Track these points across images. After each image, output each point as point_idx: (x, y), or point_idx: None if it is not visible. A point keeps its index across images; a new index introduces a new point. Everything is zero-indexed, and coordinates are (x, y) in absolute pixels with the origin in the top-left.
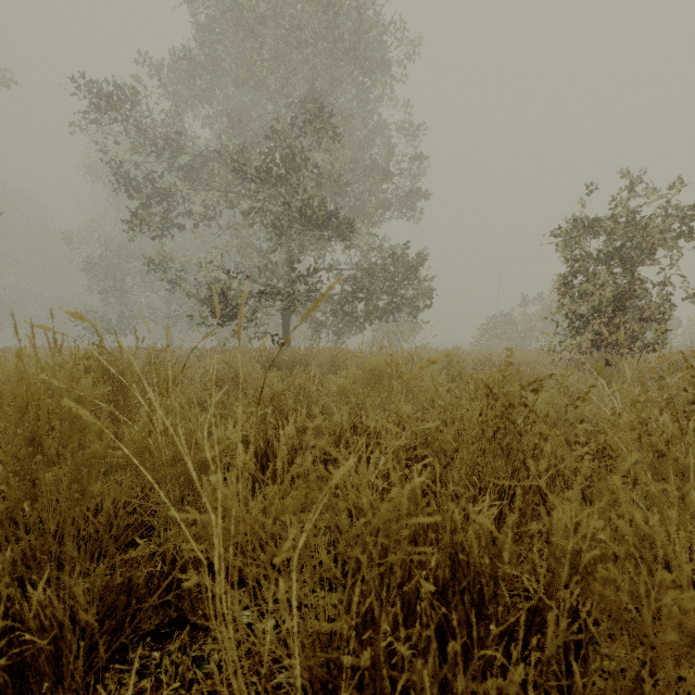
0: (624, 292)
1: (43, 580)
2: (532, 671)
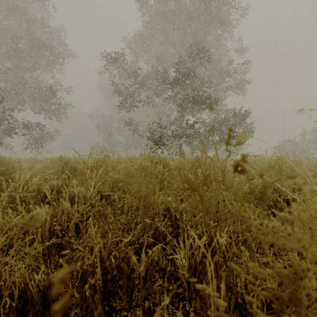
0: None
1: (225, 229)
2: None
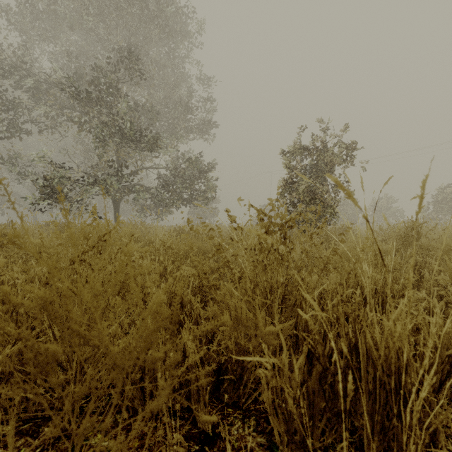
0: (315, 189)
1: None
2: None
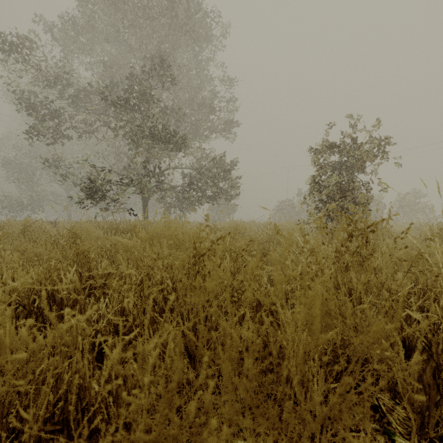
0: (345, 186)
1: None
2: None
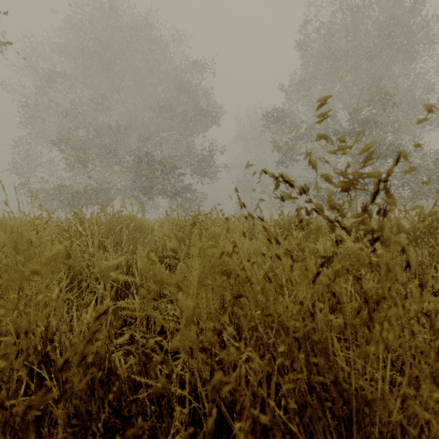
0: None
1: None
2: None
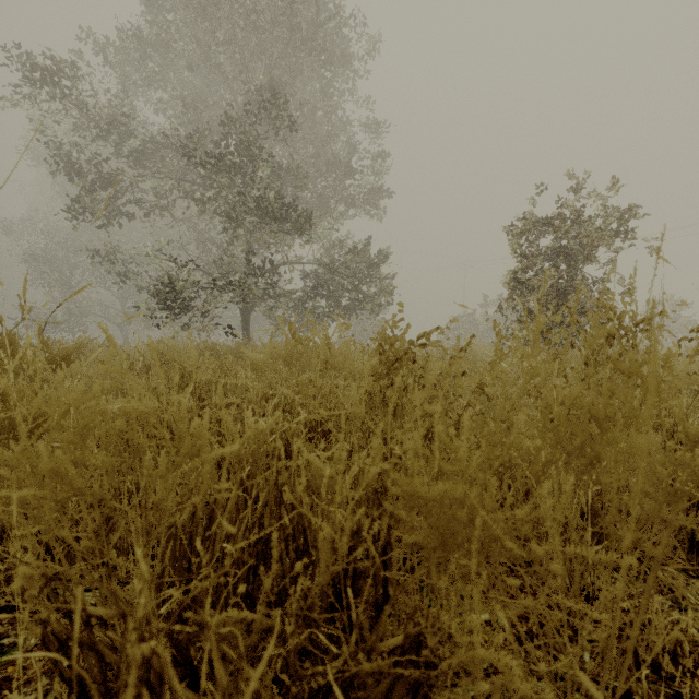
0: (567, 287)
1: None
2: (296, 602)
